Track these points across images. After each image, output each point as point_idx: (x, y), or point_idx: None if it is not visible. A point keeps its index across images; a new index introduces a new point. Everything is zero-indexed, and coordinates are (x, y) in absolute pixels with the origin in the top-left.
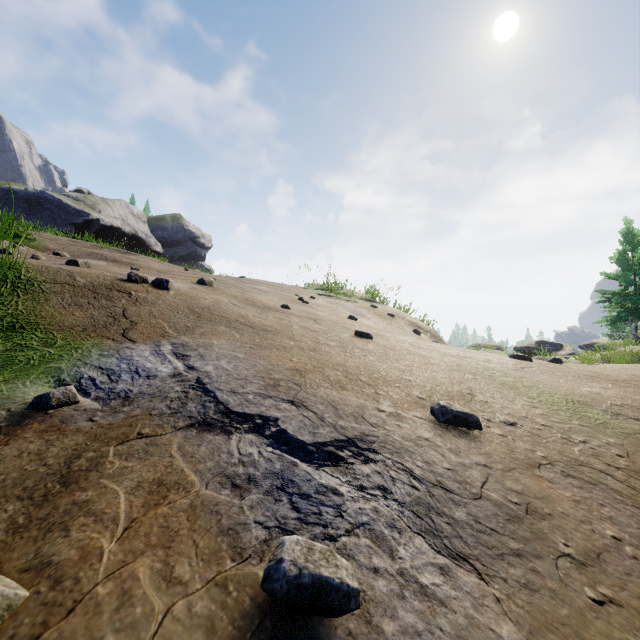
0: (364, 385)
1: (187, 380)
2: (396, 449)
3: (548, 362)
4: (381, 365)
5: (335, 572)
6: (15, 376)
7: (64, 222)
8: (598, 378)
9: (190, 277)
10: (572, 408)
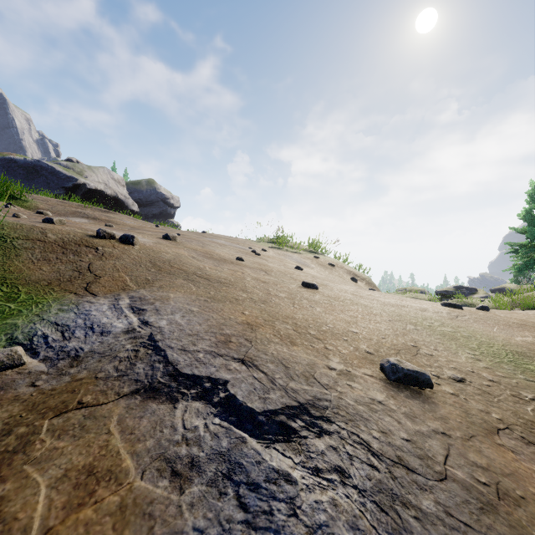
0: (313, 339)
1: (139, 337)
2: (350, 416)
3: (476, 309)
4: (328, 317)
5: None
6: None
7: (56, 186)
8: (527, 326)
9: (158, 232)
10: (513, 360)
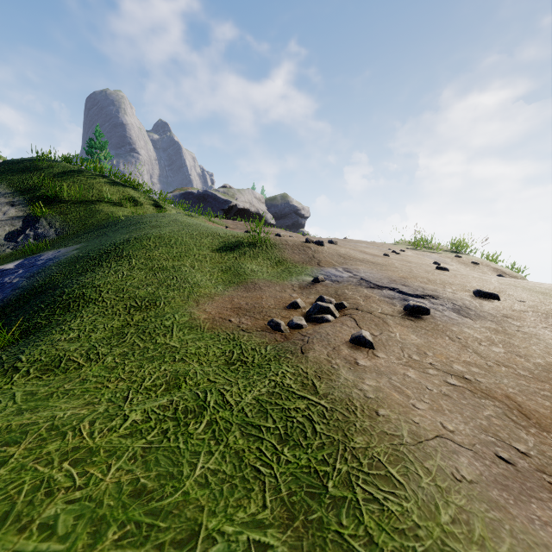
0: (438, 284)
1: (357, 278)
2: (449, 299)
3: None
4: (450, 279)
5: (423, 306)
6: (297, 275)
7: (217, 209)
8: None
9: None
10: None
